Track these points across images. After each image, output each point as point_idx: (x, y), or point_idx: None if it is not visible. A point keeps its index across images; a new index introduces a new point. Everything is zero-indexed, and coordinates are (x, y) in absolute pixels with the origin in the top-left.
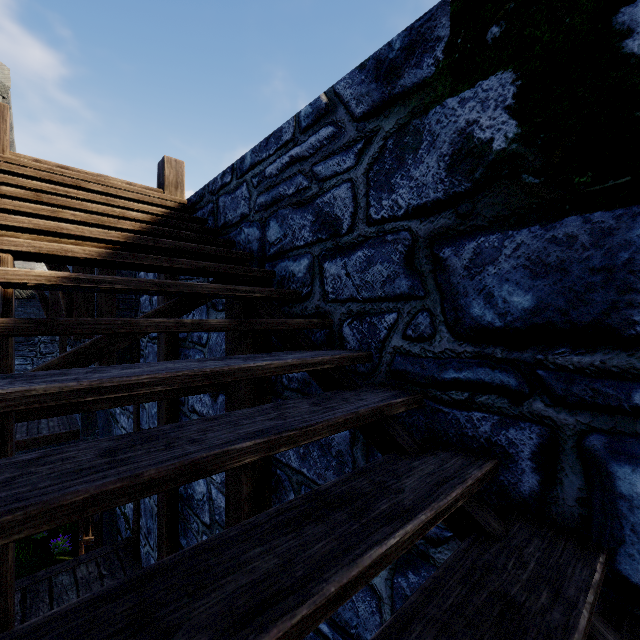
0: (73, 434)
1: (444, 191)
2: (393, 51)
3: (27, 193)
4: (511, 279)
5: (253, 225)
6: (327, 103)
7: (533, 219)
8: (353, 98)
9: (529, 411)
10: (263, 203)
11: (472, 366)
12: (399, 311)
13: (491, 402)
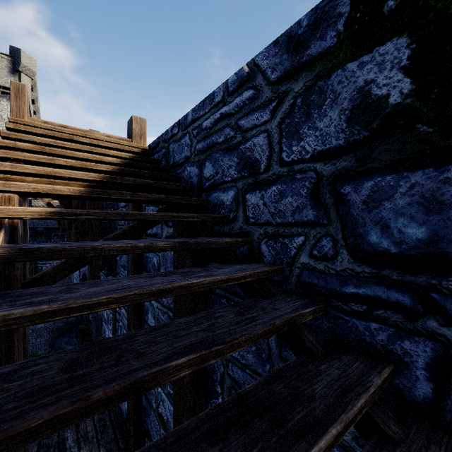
0: None
1: (345, 139)
2: (301, 28)
3: (35, 146)
4: (406, 213)
5: (193, 165)
6: (248, 72)
7: (427, 162)
8: (269, 67)
9: (423, 327)
10: (201, 148)
11: (370, 284)
12: (306, 235)
13: (387, 316)
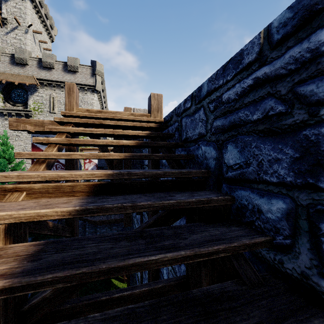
0: (122, 220)
1: None
2: None
3: (63, 139)
4: None
5: (209, 144)
6: None
7: None
8: None
9: None
10: (219, 126)
11: None
12: None
13: None
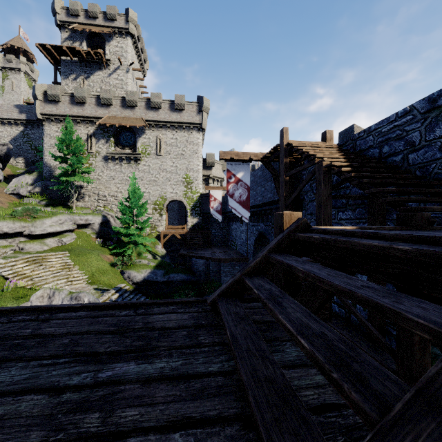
0: (245, 259)
1: None
2: (434, 96)
3: (312, 150)
4: None
5: (375, 148)
6: (409, 109)
7: None
8: (420, 108)
9: None
10: (380, 141)
11: None
12: (436, 163)
13: None
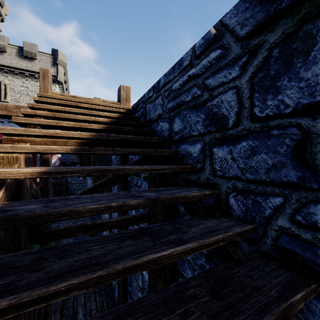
0: None
1: None
2: None
3: (48, 113)
4: None
5: (165, 121)
6: (215, 33)
7: None
8: (238, 24)
9: None
10: (171, 107)
11: None
12: (286, 196)
13: None
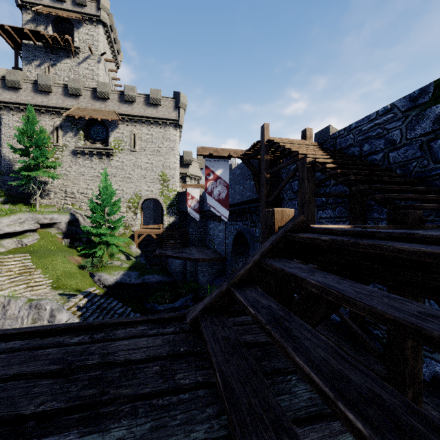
0: (223, 259)
1: (431, 129)
2: (415, 94)
3: (294, 147)
4: None
5: (356, 147)
6: (390, 107)
7: None
8: (400, 106)
9: None
10: (361, 139)
11: (439, 169)
12: (417, 161)
13: None
